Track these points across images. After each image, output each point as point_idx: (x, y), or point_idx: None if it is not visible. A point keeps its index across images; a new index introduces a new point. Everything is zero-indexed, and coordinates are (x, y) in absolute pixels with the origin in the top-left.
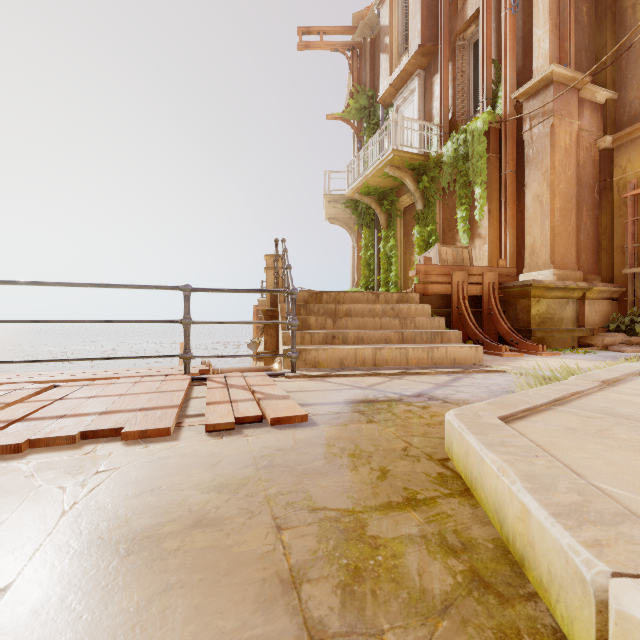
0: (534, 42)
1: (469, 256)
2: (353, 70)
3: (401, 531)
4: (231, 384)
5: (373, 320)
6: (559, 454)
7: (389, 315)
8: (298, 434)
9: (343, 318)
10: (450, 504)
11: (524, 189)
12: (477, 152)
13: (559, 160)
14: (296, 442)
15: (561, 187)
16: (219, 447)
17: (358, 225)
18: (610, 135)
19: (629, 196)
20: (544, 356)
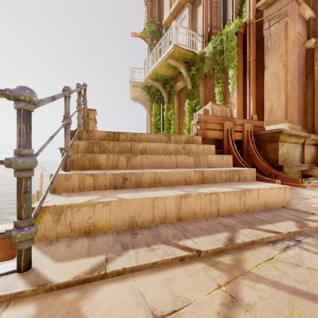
0: None
1: (230, 113)
2: (147, 8)
3: None
4: None
5: (169, 158)
6: None
7: (181, 153)
8: None
9: (138, 156)
10: None
11: (261, 71)
12: (231, 46)
13: (290, 48)
14: None
15: (291, 67)
16: None
17: (150, 102)
18: (314, 38)
19: None
20: (308, 188)
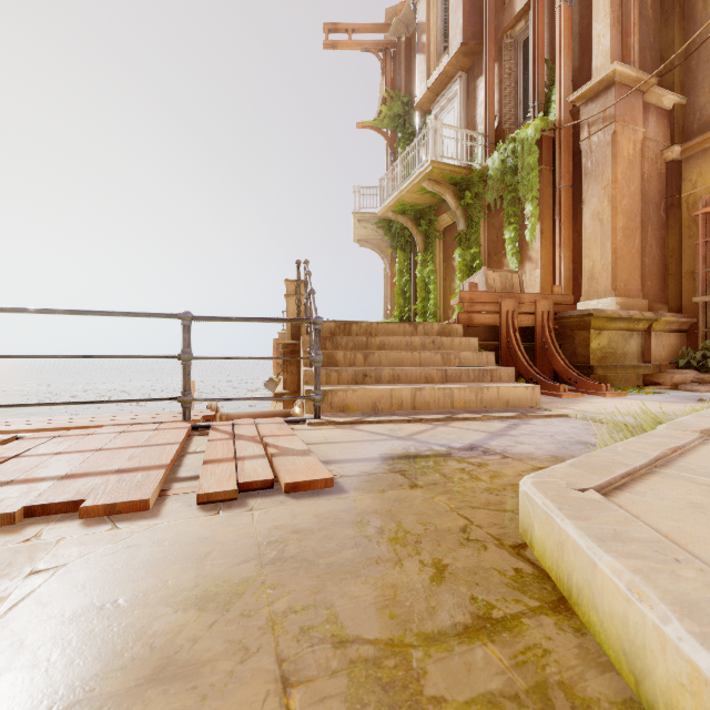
0: (593, 38)
1: (519, 282)
2: (386, 73)
3: (478, 686)
4: (239, 434)
5: (411, 355)
6: (702, 553)
7: (429, 349)
8: (320, 506)
9: (376, 353)
10: (543, 628)
11: (581, 206)
12: (528, 164)
13: (622, 172)
14: (317, 519)
15: (624, 203)
16: (212, 528)
17: (392, 248)
18: (678, 145)
19: (700, 214)
20: (608, 397)
